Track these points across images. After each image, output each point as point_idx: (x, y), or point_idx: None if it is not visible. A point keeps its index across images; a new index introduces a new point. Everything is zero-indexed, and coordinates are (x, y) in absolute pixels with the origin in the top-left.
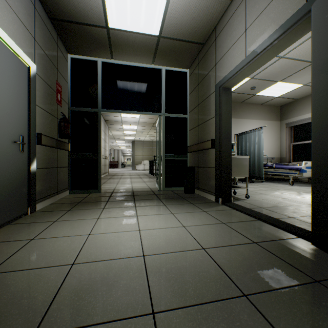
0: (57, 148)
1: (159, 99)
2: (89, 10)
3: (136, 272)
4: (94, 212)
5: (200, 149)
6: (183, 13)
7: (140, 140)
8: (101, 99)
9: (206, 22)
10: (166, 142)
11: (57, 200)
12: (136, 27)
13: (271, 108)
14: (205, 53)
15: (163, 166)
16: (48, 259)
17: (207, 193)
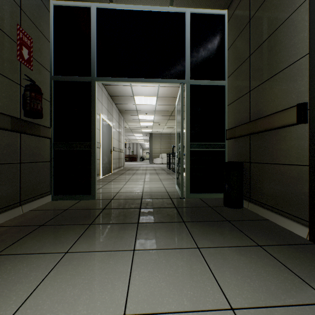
0: (15, 131)
1: (181, 58)
2: None
3: None
4: (30, 272)
5: (257, 131)
6: None
7: (158, 133)
8: (96, 63)
9: None
10: (191, 124)
11: (17, 216)
12: None
13: None
14: None
15: (187, 161)
16: None
17: (279, 215)
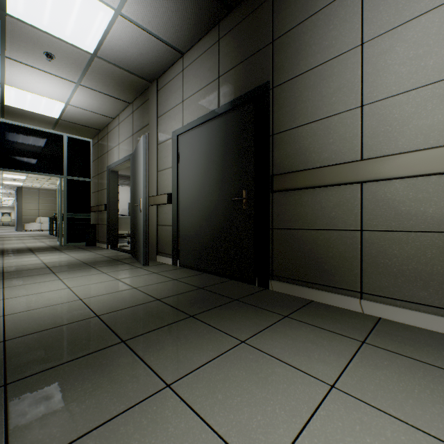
0: None
1: (61, 162)
2: None
3: (41, 265)
4: None
5: (99, 210)
6: (79, 115)
7: (34, 187)
8: None
9: (99, 122)
10: (68, 202)
11: None
12: (35, 110)
13: None
14: (102, 137)
15: (65, 224)
16: None
17: (104, 244)
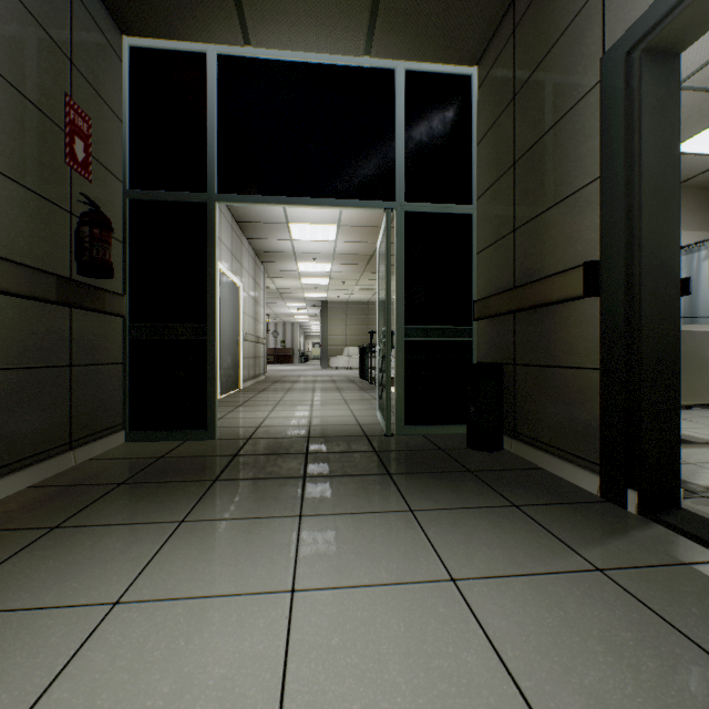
0: (63, 304)
1: (387, 159)
2: None
3: None
4: (129, 548)
5: (525, 307)
6: None
7: (340, 301)
8: (217, 166)
9: None
10: (407, 288)
11: (66, 469)
12: None
13: (705, 195)
14: None
15: (398, 362)
16: None
17: (560, 458)
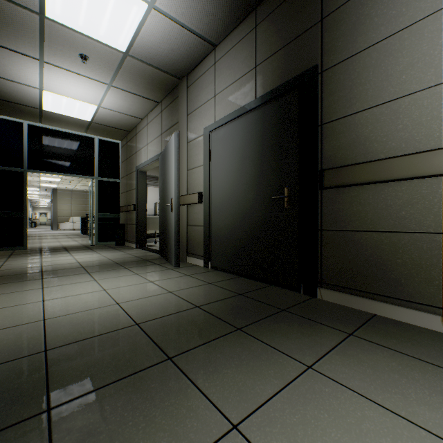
0: None
1: (92, 164)
2: (26, 100)
3: (76, 264)
4: (34, 257)
5: (128, 211)
6: (110, 117)
7: (67, 189)
8: (28, 160)
9: (128, 123)
10: (99, 202)
11: None
12: (69, 114)
13: None
14: (131, 138)
15: (96, 224)
16: (26, 267)
17: (132, 243)
